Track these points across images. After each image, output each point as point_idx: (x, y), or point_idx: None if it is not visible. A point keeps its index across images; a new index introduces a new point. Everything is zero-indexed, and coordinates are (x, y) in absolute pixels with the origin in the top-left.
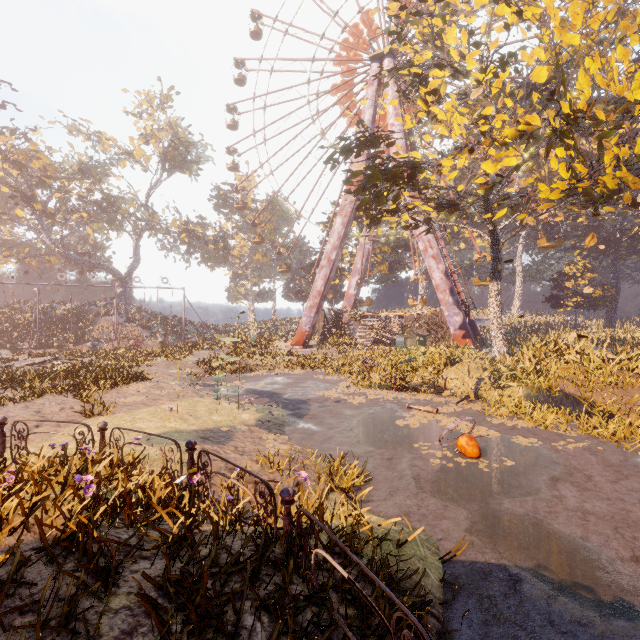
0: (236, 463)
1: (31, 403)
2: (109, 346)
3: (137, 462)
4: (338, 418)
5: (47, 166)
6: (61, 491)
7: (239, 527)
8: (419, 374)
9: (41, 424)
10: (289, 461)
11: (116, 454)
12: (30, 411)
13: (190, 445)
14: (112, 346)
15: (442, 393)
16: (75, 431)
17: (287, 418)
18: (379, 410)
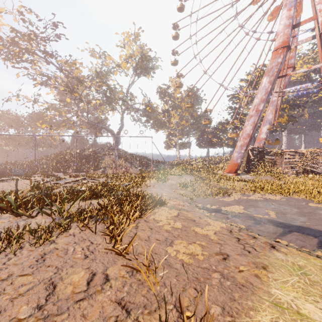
0: None
1: (51, 245)
2: (110, 172)
3: None
4: None
5: (80, 74)
6: None
7: None
8: None
9: None
10: None
11: None
12: (39, 280)
13: None
14: (113, 171)
15: None
16: None
17: None
18: None
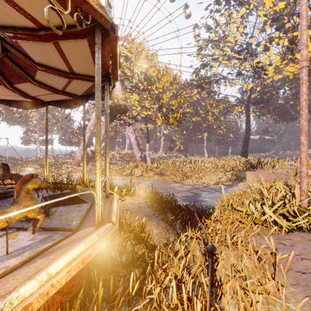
0: None
1: None
2: None
3: None
4: None
5: None
6: None
7: None
8: (126, 171)
9: None
10: None
11: None
12: None
13: None
14: None
15: (133, 176)
16: None
17: None
18: (115, 180)
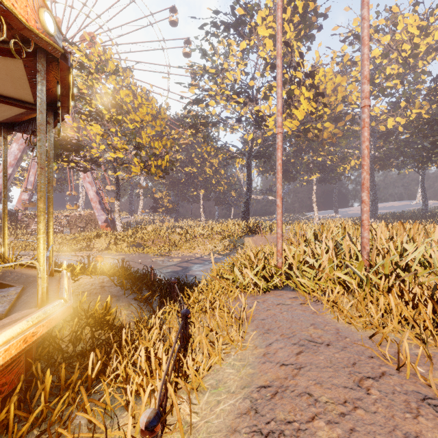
0: None
1: None
2: None
3: None
4: None
5: None
6: None
7: None
8: (81, 243)
9: None
10: None
11: None
12: None
13: None
14: None
15: (92, 250)
16: None
17: None
18: (60, 258)
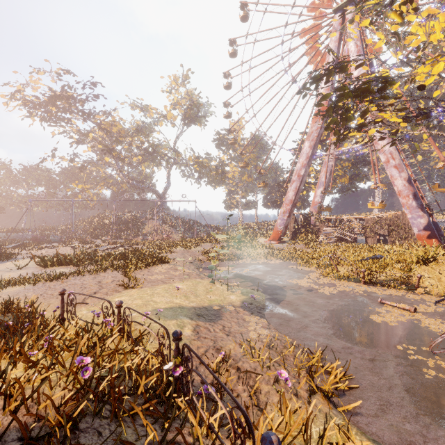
0: (222, 343)
1: (98, 275)
2: (152, 238)
3: (144, 334)
4: (311, 306)
5: (120, 130)
6: (70, 366)
7: (215, 444)
8: (387, 270)
9: (97, 291)
10: (269, 348)
11: (126, 329)
12: (95, 281)
13: (176, 336)
14: (153, 238)
15: (415, 290)
16: (115, 299)
17: (266, 302)
18: (350, 302)
